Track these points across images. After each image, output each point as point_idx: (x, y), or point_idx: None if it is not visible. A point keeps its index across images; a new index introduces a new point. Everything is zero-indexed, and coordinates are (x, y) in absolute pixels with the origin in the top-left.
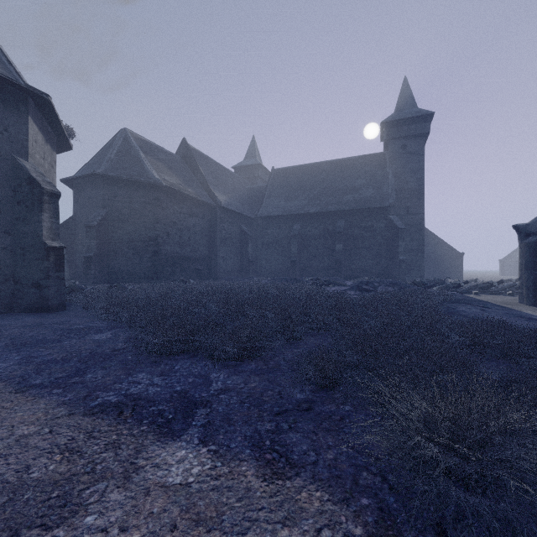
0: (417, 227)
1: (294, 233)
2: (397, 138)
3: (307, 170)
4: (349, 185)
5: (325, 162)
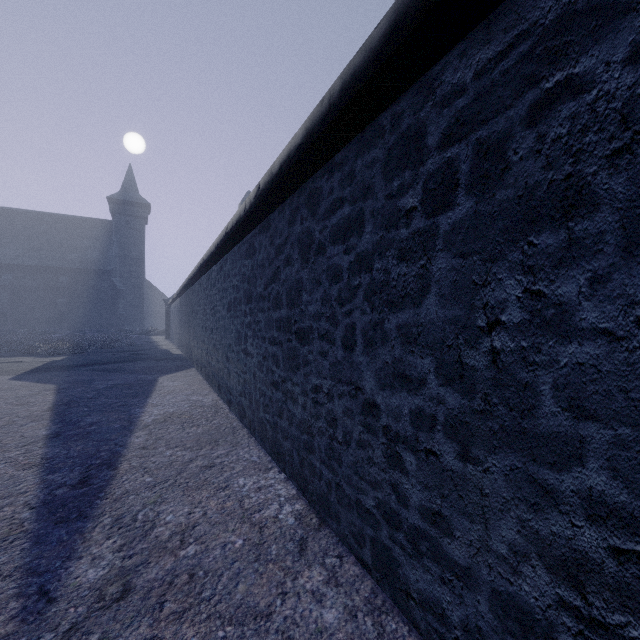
0: (139, 288)
1: (4, 284)
2: (122, 214)
3: (23, 217)
4: (75, 244)
5: (48, 213)
